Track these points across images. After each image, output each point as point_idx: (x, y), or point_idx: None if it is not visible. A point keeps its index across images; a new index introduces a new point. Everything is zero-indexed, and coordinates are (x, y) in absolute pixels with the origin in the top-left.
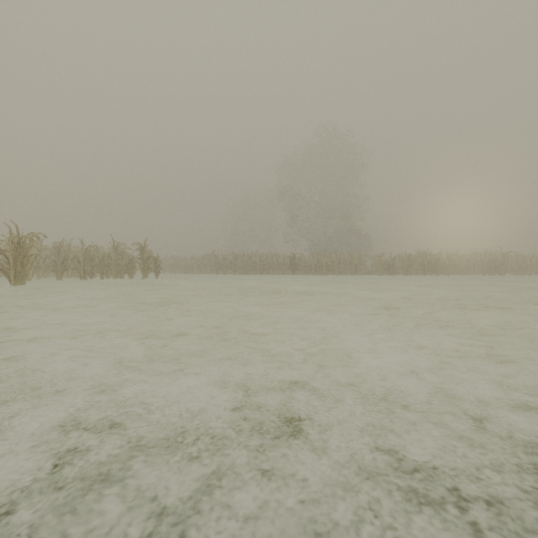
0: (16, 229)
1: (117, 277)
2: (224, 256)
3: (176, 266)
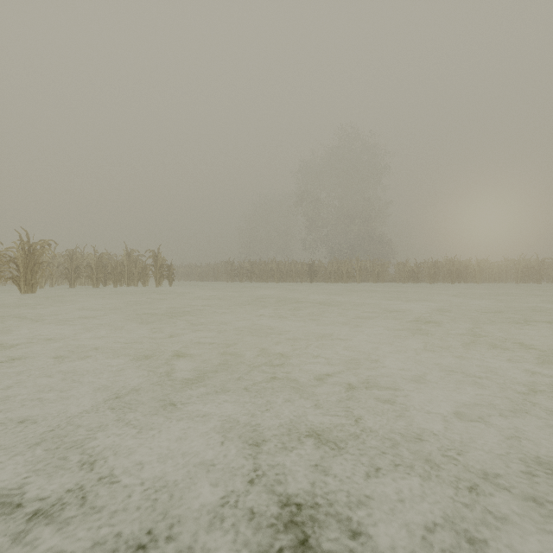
0: (26, 235)
1: (130, 285)
2: (240, 264)
3: (191, 273)
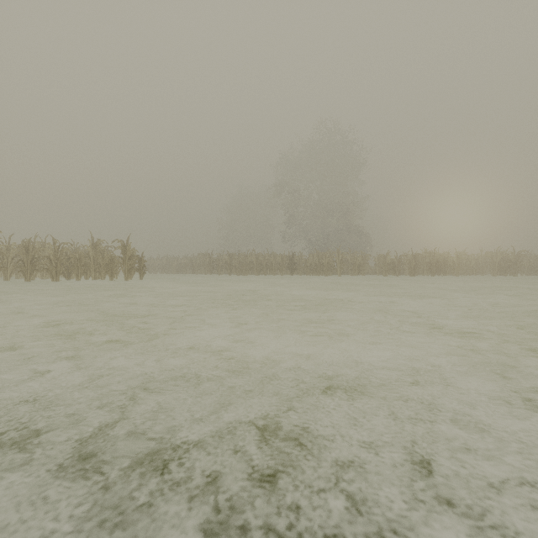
0: None
1: (98, 279)
2: (219, 256)
3: (168, 266)
